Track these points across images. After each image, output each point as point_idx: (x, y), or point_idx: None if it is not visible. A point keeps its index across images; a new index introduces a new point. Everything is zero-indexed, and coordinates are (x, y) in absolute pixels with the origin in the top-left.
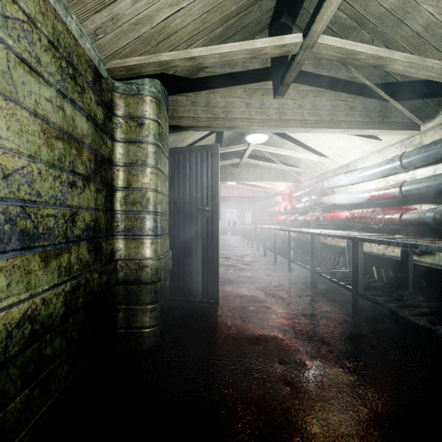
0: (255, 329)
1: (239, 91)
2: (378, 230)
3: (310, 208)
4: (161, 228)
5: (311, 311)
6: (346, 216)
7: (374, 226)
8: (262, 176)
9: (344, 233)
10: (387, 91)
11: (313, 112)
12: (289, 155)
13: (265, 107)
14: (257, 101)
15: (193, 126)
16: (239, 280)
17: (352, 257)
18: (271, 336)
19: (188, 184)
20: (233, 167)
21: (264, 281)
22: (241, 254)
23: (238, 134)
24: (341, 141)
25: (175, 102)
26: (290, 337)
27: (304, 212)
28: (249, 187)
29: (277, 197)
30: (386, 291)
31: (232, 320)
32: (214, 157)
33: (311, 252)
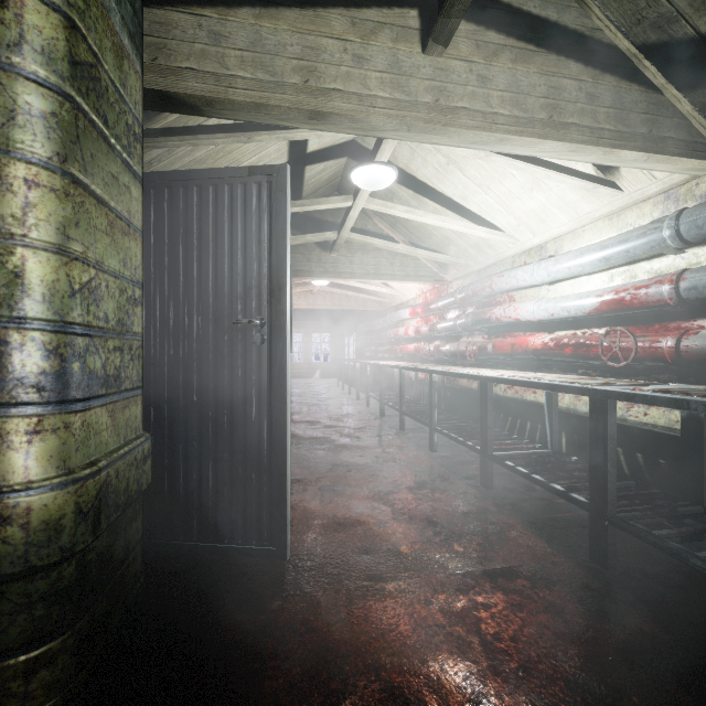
0: (383, 646)
1: (337, 22)
2: (609, 371)
3: (465, 329)
4: (91, 375)
5: (502, 561)
6: (544, 344)
7: (611, 364)
8: (377, 270)
9: (555, 377)
10: (664, 65)
11: (512, 98)
12: (428, 230)
13: (402, 71)
14: (382, 55)
15: (214, 100)
16: (335, 476)
17: (590, 435)
18: (429, 674)
19: (212, 261)
20: (324, 251)
21: (387, 475)
22: (338, 414)
23: (333, 187)
24: (536, 195)
25: (164, 27)
26: (478, 671)
27: (453, 337)
28: (352, 293)
29: (403, 310)
30: (661, 508)
31: (320, 610)
32: (276, 197)
33: (482, 416)
